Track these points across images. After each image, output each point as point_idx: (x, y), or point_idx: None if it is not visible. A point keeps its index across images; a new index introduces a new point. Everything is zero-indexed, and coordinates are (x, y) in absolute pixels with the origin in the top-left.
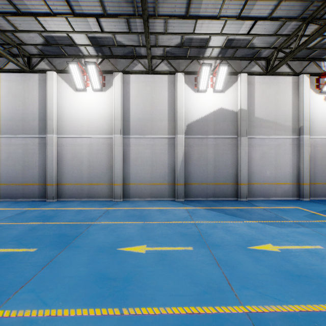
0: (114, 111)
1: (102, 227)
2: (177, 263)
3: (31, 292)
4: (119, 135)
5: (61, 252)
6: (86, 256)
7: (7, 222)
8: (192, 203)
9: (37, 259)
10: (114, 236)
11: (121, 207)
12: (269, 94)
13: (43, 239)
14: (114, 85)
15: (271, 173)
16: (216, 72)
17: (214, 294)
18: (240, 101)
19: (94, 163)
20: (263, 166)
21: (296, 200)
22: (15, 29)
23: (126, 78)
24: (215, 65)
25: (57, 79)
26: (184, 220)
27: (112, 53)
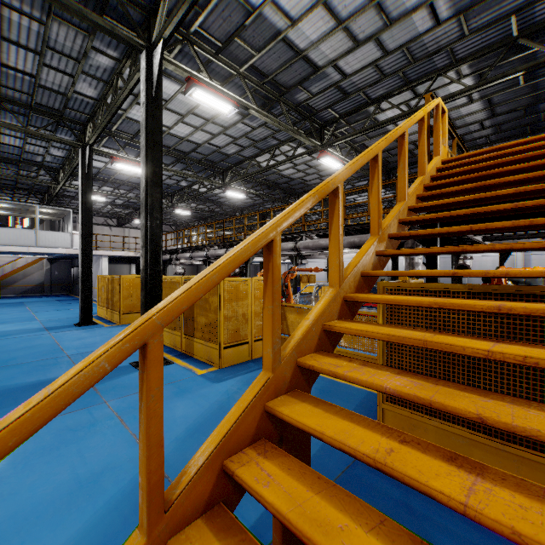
0: None
1: None
2: None
3: None
4: (520, 253)
5: None
6: None
7: None
8: None
9: None
10: None
11: None
12: None
13: None
14: None
15: None
16: None
17: None
18: None
19: None
20: None
21: None
22: None
23: None
24: None
25: None
26: None
27: None
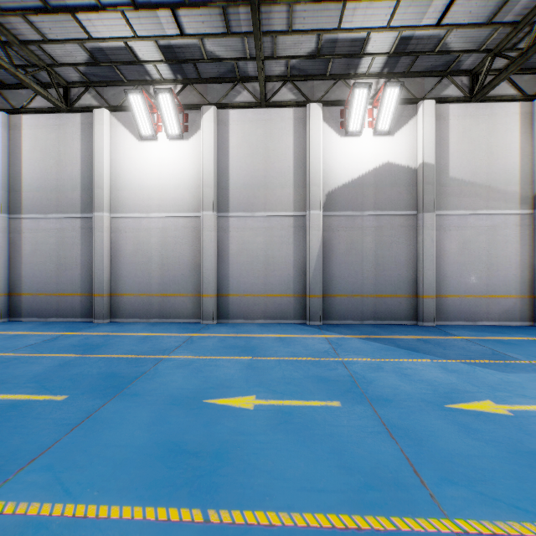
0: (202, 172)
1: (179, 365)
2: (312, 429)
3: (47, 471)
4: (212, 212)
5: (107, 404)
6: (149, 412)
7: (27, 353)
8: (336, 329)
9: (65, 413)
10: (200, 379)
11: (214, 332)
12: (476, 136)
13: (79, 380)
14: (203, 128)
15: (480, 278)
16: (378, 100)
17: (387, 491)
18: (423, 149)
19: (171, 260)
20: (464, 265)
21: (528, 326)
22: (42, 38)
23: (222, 116)
24: (376, 89)
25: (111, 121)
26: (323, 356)
27: (200, 75)
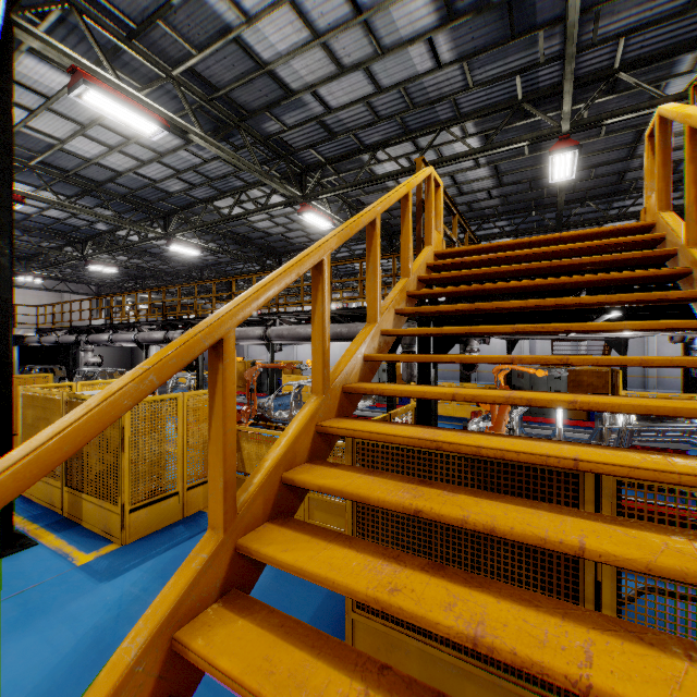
0: None
1: None
2: None
3: None
4: None
5: None
6: None
7: None
8: None
9: None
10: None
11: None
12: None
13: None
14: None
15: None
16: None
17: None
18: None
19: None
20: None
21: None
22: None
23: None
24: None
25: None
26: None
27: None
